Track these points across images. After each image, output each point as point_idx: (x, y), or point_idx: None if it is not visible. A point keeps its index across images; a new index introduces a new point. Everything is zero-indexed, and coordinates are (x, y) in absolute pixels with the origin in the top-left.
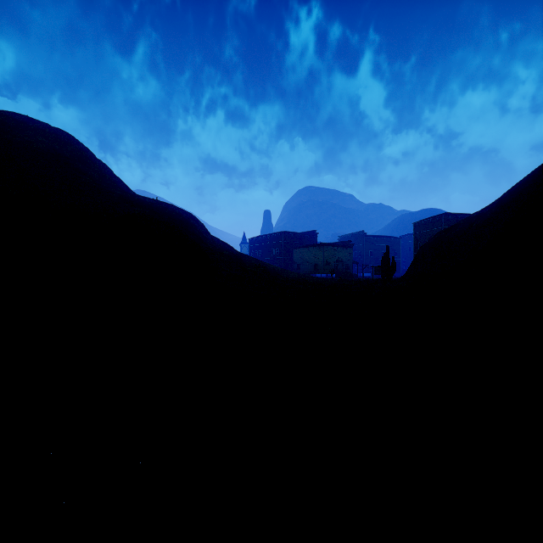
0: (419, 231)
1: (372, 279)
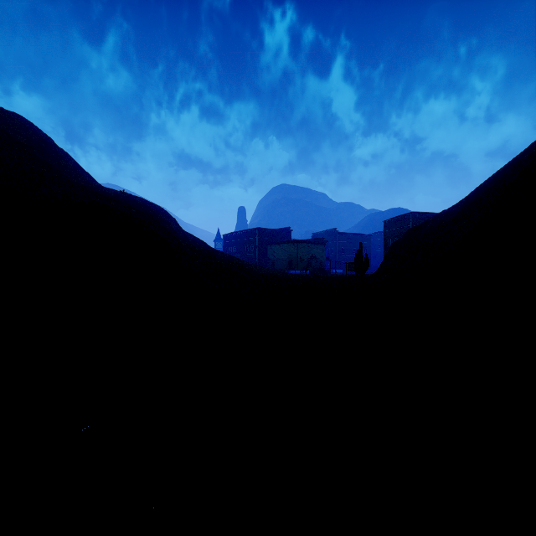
0: (389, 229)
1: (345, 275)
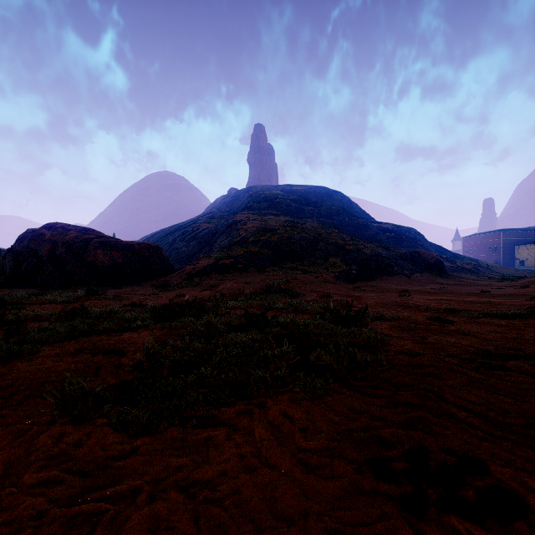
0: None
1: None
